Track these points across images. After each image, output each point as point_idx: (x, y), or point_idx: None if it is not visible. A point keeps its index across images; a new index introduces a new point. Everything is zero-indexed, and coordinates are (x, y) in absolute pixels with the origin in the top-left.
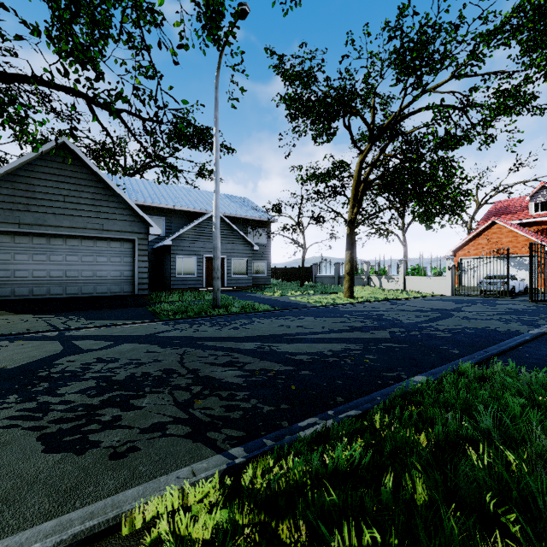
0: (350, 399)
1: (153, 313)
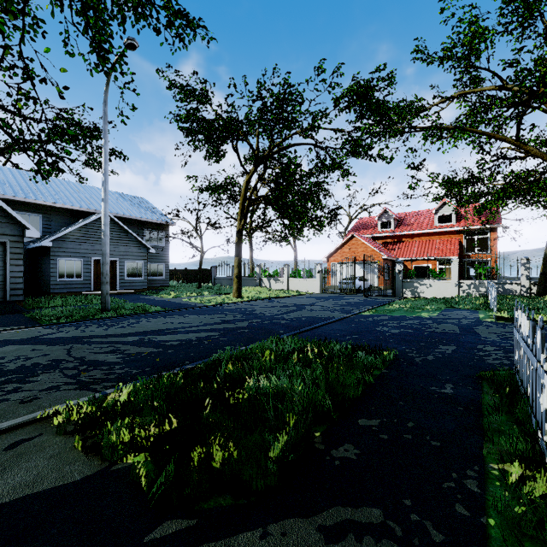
0: (194, 362)
1: (32, 319)
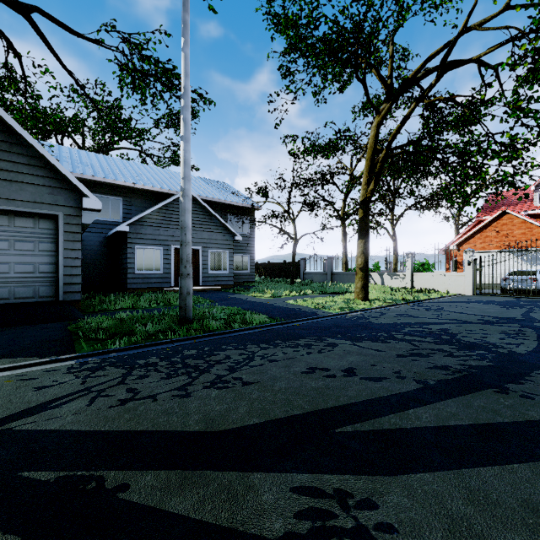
0: None
1: (71, 336)
